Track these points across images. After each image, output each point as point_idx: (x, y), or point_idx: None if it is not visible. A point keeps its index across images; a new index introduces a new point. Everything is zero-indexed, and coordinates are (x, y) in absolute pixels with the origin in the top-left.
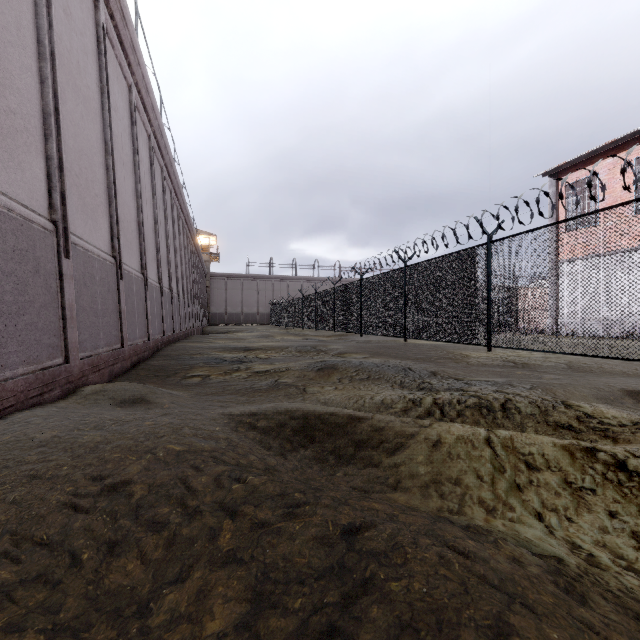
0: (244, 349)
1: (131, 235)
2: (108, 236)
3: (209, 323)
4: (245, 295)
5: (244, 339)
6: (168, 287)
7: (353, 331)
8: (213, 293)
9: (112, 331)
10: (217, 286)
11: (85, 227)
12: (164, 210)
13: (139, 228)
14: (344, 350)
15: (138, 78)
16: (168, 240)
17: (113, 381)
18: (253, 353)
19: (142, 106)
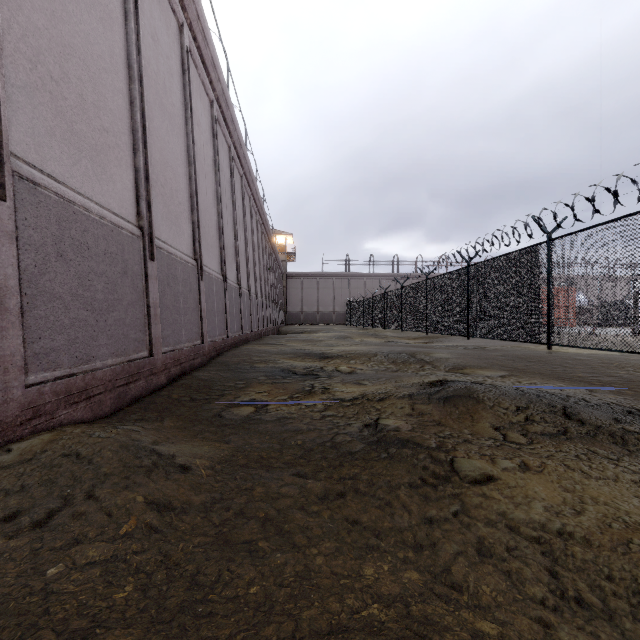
0: (320, 355)
1: (178, 208)
2: (130, 196)
3: (286, 323)
4: (321, 294)
5: (320, 341)
6: (236, 281)
7: (455, 333)
8: (289, 293)
9: (130, 333)
10: (293, 285)
11: (72, 167)
12: (232, 194)
13: (191, 202)
14: (459, 361)
15: (191, 17)
16: (236, 228)
17: (121, 411)
18: (331, 362)
19: (200, 60)
